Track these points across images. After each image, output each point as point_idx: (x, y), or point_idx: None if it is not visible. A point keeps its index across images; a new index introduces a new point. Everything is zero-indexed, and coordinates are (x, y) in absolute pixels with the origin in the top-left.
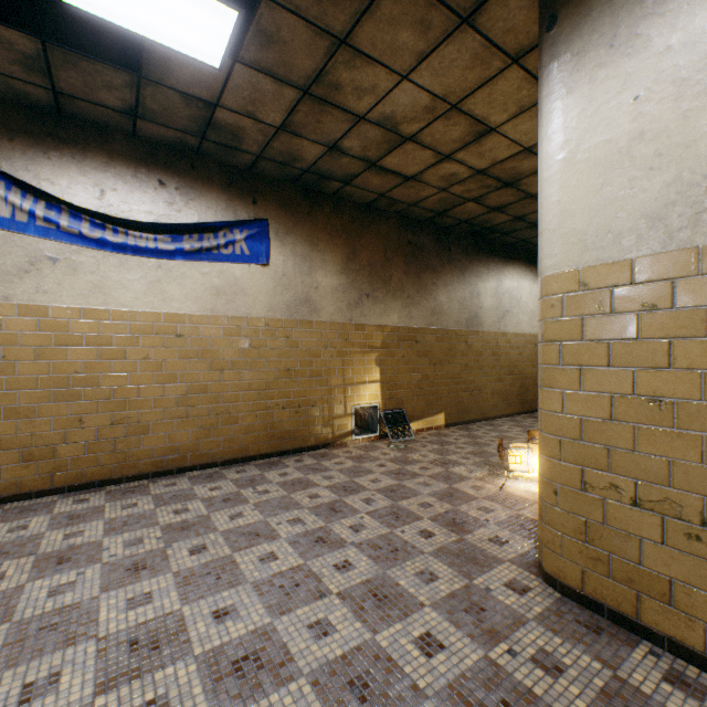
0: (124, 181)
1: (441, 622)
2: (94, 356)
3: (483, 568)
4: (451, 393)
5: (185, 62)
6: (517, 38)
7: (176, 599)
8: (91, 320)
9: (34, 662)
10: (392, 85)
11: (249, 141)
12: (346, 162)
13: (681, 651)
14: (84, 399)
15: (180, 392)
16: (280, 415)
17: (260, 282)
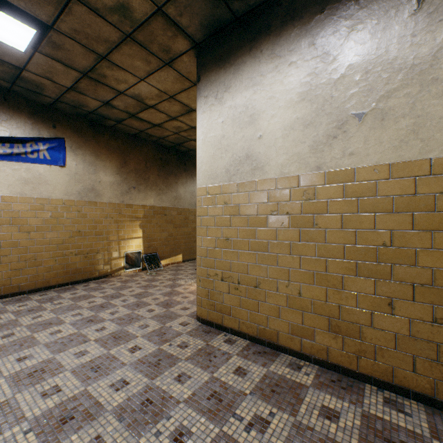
0: None
1: (144, 341)
2: None
3: (172, 319)
4: (186, 243)
5: None
6: (194, 76)
7: None
8: None
9: None
10: (136, 82)
11: (49, 91)
12: (116, 112)
13: (233, 332)
14: None
15: None
16: (73, 259)
17: (58, 177)
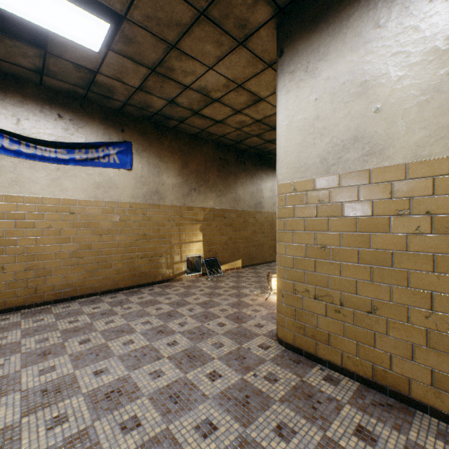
0: (34, 114)
1: (222, 365)
2: (12, 226)
3: (248, 339)
4: (245, 248)
5: (76, 47)
6: (269, 55)
7: (71, 367)
8: (10, 203)
9: None
10: (204, 71)
11: (118, 94)
12: (180, 110)
13: (333, 366)
14: (5, 254)
15: (73, 249)
16: (139, 262)
17: (126, 180)
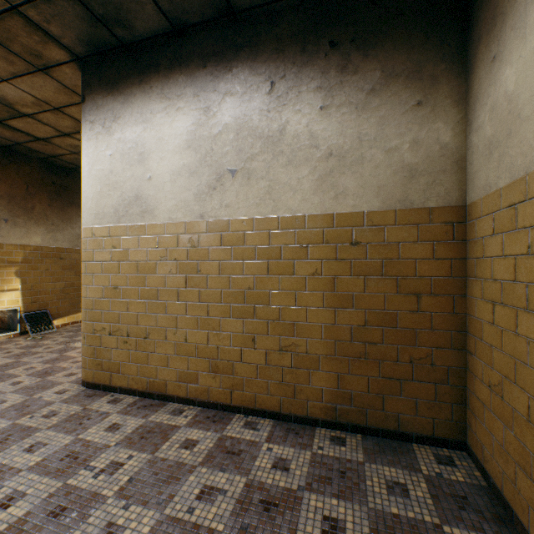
0: None
1: None
2: None
3: (47, 389)
4: None
5: None
6: None
7: None
8: None
9: None
10: None
11: None
12: None
13: (123, 390)
14: None
15: None
16: None
17: None
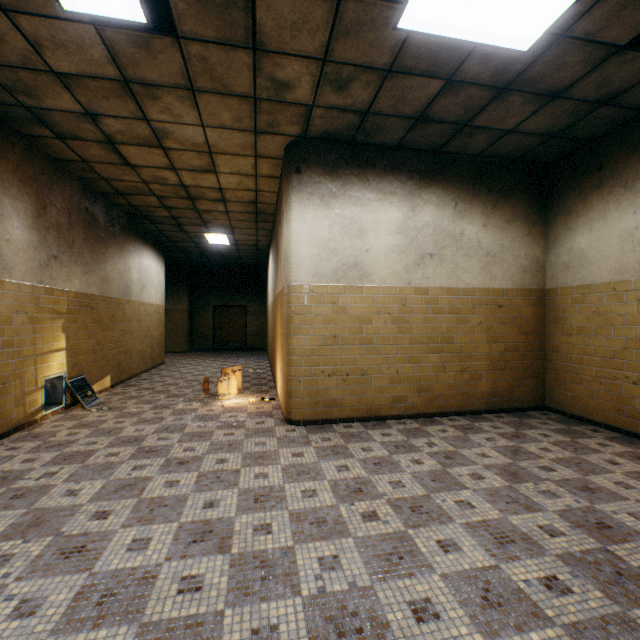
0: None
1: (290, 449)
2: None
3: (272, 432)
4: (115, 356)
5: None
6: (266, 151)
7: (165, 525)
8: None
9: (152, 596)
10: (192, 123)
11: None
12: (87, 128)
13: (342, 420)
14: None
15: None
16: None
17: None
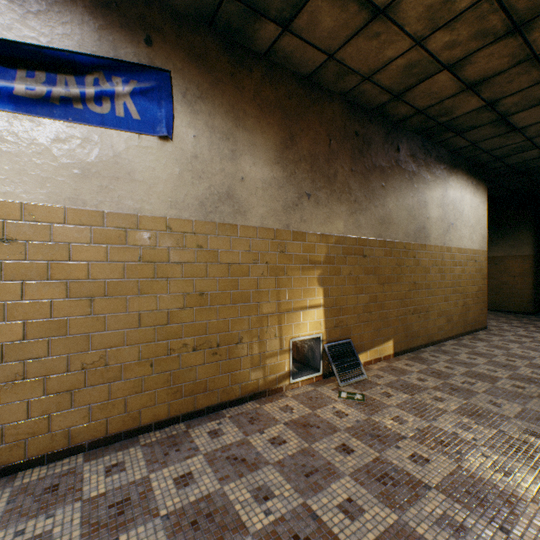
0: None
1: None
2: None
3: None
4: (399, 316)
5: None
6: None
7: None
8: None
9: None
10: None
11: None
12: None
13: None
14: None
15: (9, 337)
16: (188, 361)
17: (157, 163)
